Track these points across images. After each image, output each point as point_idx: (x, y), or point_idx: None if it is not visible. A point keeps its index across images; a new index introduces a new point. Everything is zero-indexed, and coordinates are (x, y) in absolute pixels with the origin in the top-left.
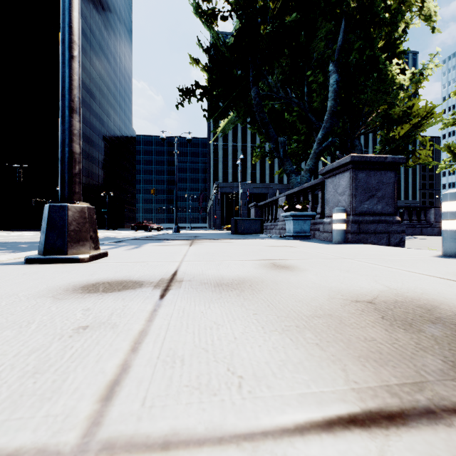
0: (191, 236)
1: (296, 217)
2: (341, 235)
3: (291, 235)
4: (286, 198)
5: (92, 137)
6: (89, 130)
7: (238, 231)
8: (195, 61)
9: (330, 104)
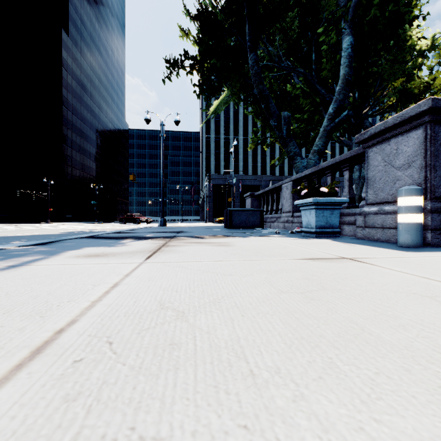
0: (173, 232)
1: (320, 205)
2: (417, 233)
3: (311, 231)
4: (292, 184)
5: (83, 129)
6: (80, 121)
7: (233, 224)
8: (183, 31)
9: (343, 72)
